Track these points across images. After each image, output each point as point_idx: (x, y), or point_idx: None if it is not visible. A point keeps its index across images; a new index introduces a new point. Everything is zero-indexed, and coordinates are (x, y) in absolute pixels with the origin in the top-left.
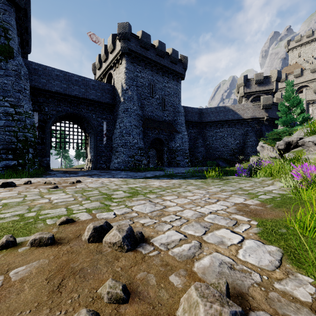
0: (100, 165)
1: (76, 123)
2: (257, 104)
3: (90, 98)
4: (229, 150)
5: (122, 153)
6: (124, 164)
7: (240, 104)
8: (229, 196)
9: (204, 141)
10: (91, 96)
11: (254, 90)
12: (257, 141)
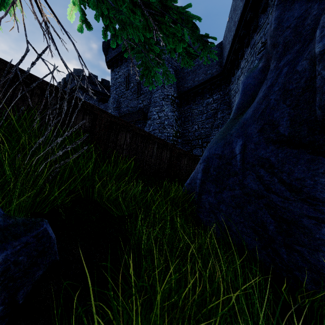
0: None
1: None
2: None
3: None
4: None
5: None
6: None
7: None
8: None
9: (229, 112)
10: None
11: None
12: None
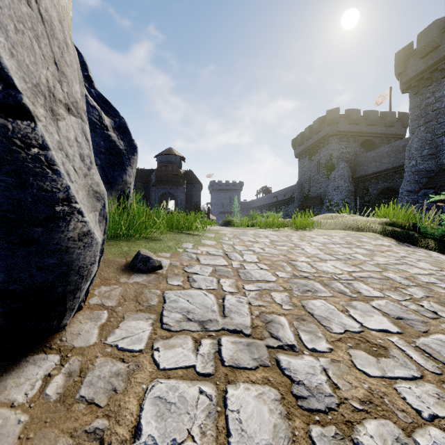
0: None
1: None
2: None
3: (400, 164)
4: None
5: None
6: None
7: None
8: None
9: None
10: (400, 161)
11: None
12: None
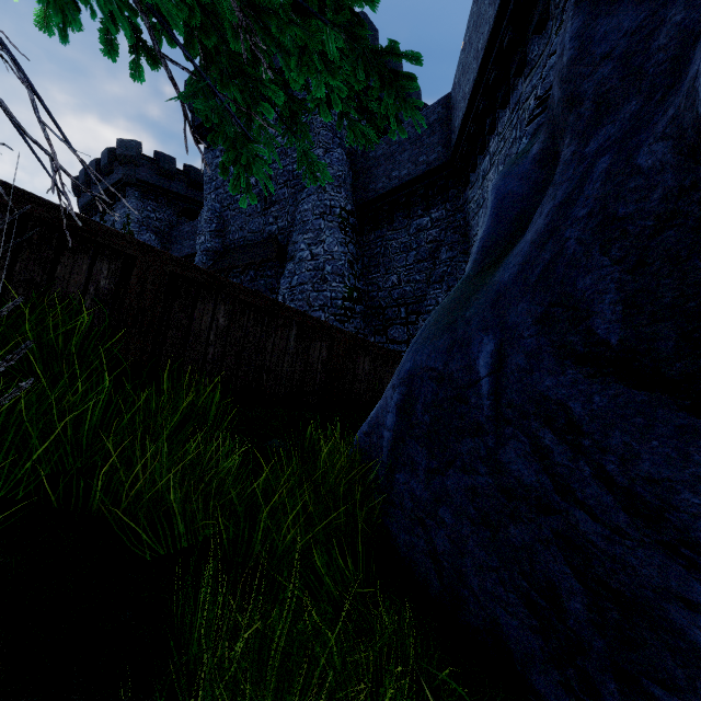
0: None
1: None
2: None
3: None
4: None
5: None
6: None
7: None
8: None
9: (464, 250)
10: None
11: None
12: None
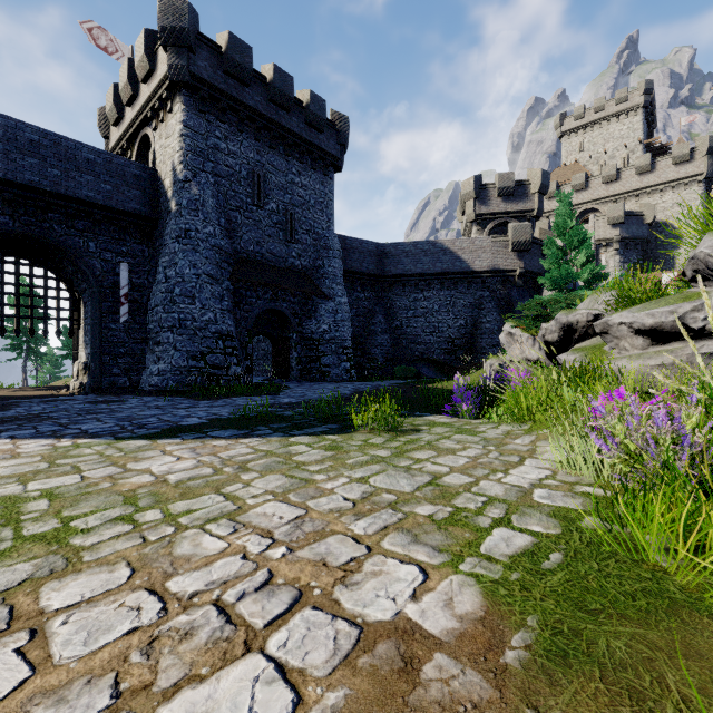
0: (112, 379)
1: (42, 264)
2: (502, 241)
3: (79, 196)
4: (443, 342)
5: (171, 347)
6: (177, 376)
7: (467, 238)
8: (369, 552)
9: (390, 320)
10: (81, 189)
11: (496, 209)
12: (502, 322)
